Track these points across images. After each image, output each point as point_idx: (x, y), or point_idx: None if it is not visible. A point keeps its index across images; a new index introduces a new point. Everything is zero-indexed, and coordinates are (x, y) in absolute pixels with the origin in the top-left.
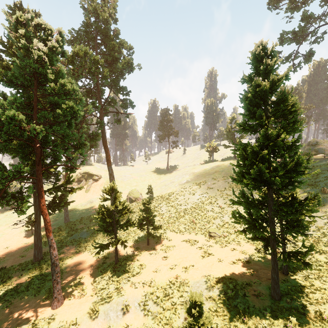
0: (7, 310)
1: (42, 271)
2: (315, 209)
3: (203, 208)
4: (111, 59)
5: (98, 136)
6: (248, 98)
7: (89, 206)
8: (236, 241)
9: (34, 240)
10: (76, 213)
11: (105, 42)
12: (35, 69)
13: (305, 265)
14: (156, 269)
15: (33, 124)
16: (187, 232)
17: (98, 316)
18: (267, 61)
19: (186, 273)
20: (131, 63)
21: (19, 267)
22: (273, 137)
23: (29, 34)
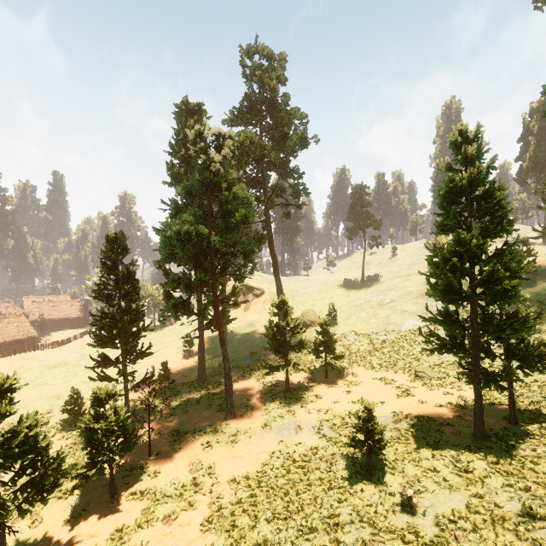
0: (186, 415)
1: (209, 390)
2: (534, 331)
3: (413, 340)
4: (279, 136)
5: (263, 238)
6: (441, 196)
7: (250, 330)
8: (454, 385)
9: (198, 358)
10: (234, 337)
11: (272, 114)
12: (211, 180)
13: (501, 390)
14: (334, 401)
15: (213, 236)
16: (382, 369)
17: (270, 430)
18: (467, 149)
19: None
20: (305, 138)
21: (185, 384)
22: (466, 242)
23: (206, 146)
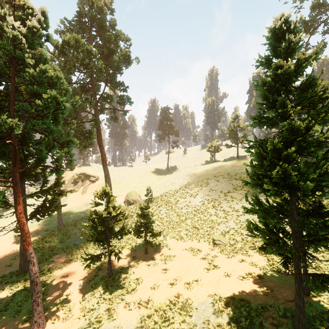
0: None
1: (26, 285)
2: None
3: (206, 212)
4: (107, 52)
5: (92, 134)
6: (267, 83)
7: (85, 209)
8: (243, 250)
9: (20, 249)
10: (70, 216)
11: (101, 33)
12: (11, 53)
13: None
14: (154, 285)
15: (4, 116)
16: (189, 239)
17: None
18: (290, 38)
19: (189, 291)
20: (129, 56)
21: (3, 279)
22: (301, 130)
23: (3, 10)
